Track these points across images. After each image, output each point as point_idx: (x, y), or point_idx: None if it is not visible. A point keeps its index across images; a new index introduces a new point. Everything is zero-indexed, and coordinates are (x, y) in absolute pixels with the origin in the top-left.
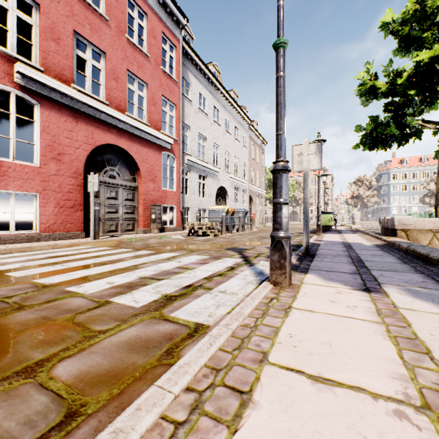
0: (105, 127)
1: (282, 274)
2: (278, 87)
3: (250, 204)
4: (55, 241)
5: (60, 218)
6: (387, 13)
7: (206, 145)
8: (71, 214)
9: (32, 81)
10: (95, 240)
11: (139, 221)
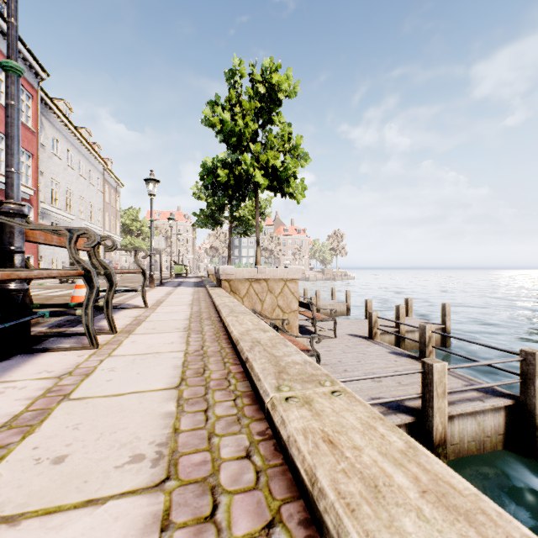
0: None
1: (153, 284)
2: (152, 232)
3: (105, 252)
4: None
5: None
6: (207, 157)
7: (59, 191)
8: None
9: None
10: None
11: None
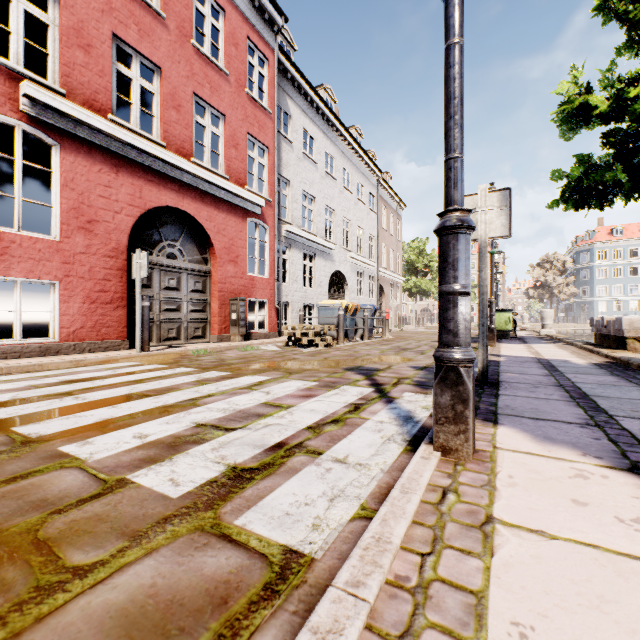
0: (161, 181)
1: (458, 433)
2: (451, 66)
3: (380, 298)
4: (83, 354)
5: (90, 319)
6: None
7: (314, 209)
8: (108, 313)
9: (48, 109)
10: (143, 353)
11: (213, 323)
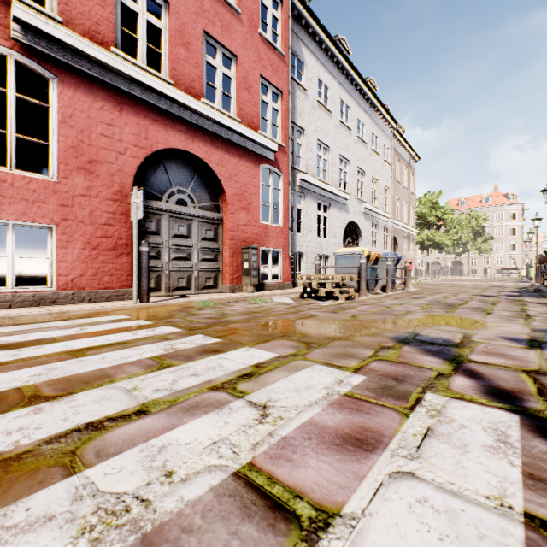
0: (169, 122)
1: None
2: None
3: (394, 250)
4: (81, 304)
5: (91, 266)
6: None
7: (328, 159)
8: (111, 260)
9: (42, 37)
10: (139, 304)
11: (224, 272)
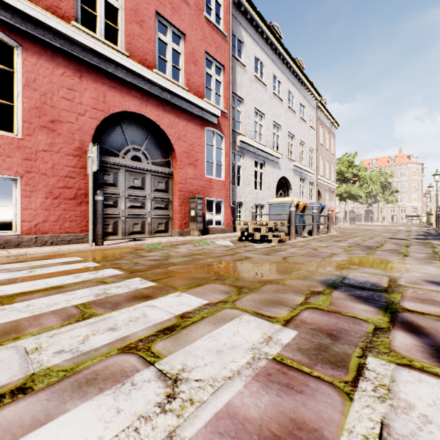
0: (124, 89)
1: None
2: None
3: (318, 200)
4: (43, 246)
5: (53, 213)
6: None
7: (263, 124)
8: (72, 208)
9: (6, 9)
10: (94, 247)
11: (174, 219)
